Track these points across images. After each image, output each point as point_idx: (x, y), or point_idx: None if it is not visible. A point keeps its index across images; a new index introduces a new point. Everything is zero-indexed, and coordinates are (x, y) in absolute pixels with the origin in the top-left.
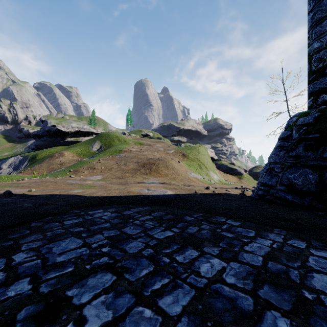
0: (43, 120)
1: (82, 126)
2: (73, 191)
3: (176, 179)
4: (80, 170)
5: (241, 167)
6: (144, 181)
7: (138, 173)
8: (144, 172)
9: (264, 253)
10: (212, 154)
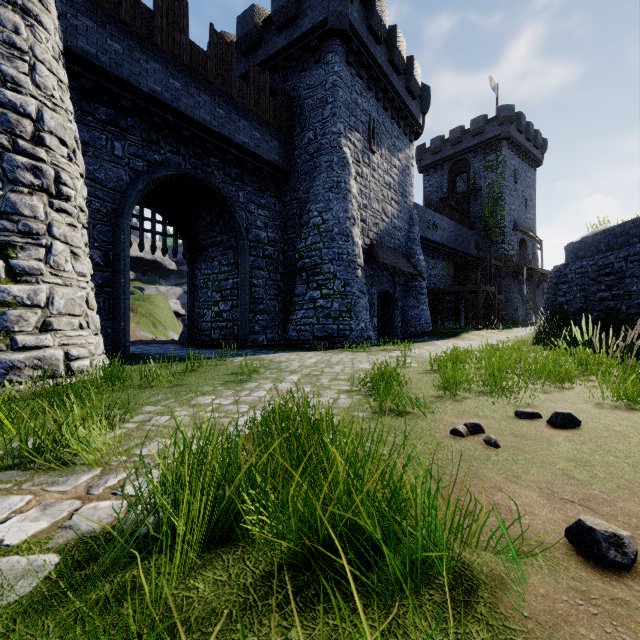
0: None
1: None
2: None
3: None
4: None
5: None
6: None
7: None
8: None
9: (158, 345)
10: (177, 307)
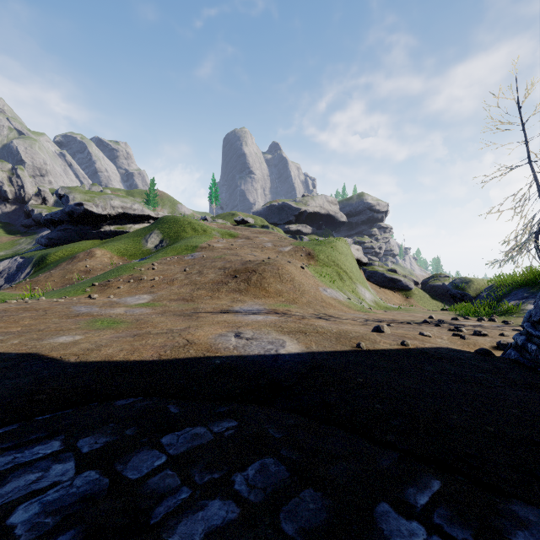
0: (61, 194)
1: (130, 205)
2: (54, 339)
3: (298, 301)
4: (114, 283)
5: (408, 277)
6: (233, 308)
7: (223, 291)
8: (235, 289)
9: None
10: (358, 254)
